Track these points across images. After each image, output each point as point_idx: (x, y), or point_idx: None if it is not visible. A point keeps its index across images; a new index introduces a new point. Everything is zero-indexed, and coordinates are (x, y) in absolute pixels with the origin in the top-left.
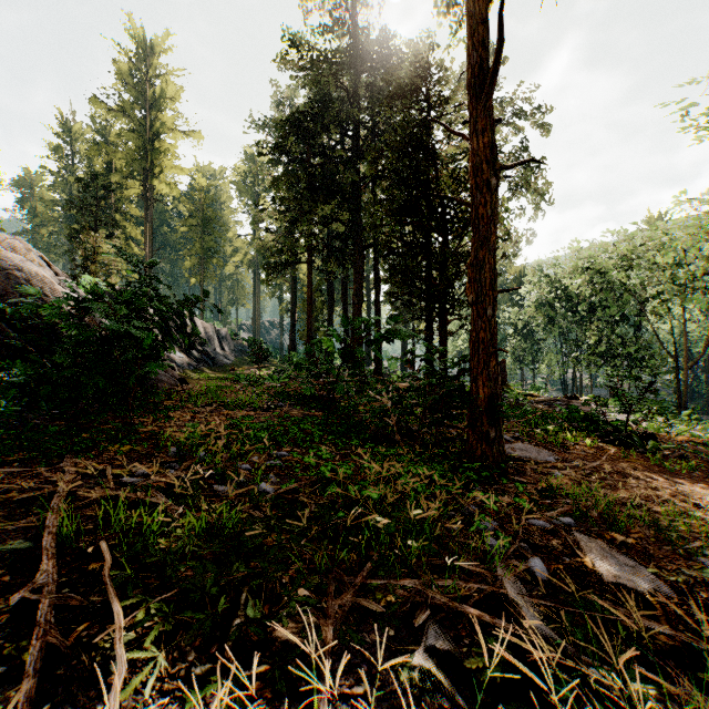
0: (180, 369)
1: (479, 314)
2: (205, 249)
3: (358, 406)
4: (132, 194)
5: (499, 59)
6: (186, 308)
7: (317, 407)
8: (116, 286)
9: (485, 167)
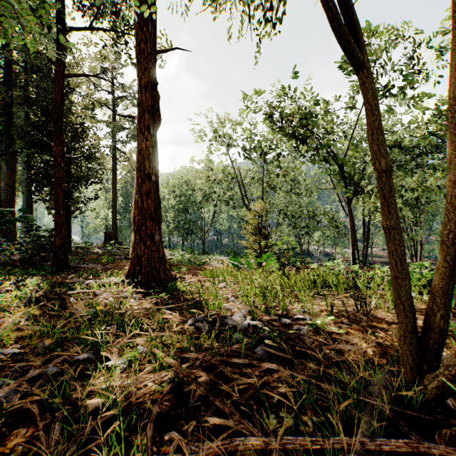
0: None
1: (57, 213)
2: None
3: (2, 257)
4: None
5: (62, 125)
6: None
7: None
8: None
9: (59, 159)
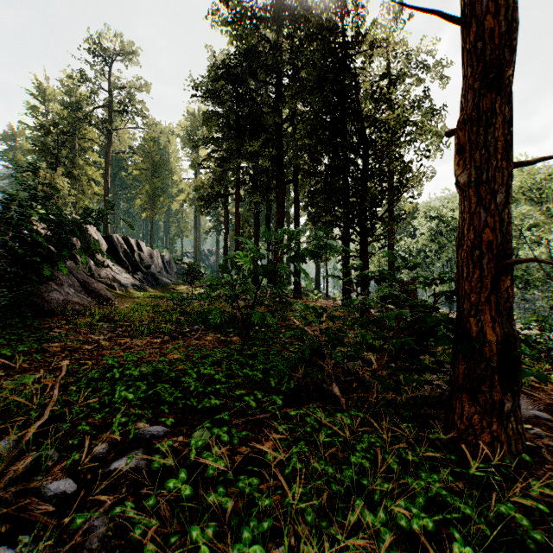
0: (122, 288)
1: (481, 201)
2: (153, 189)
3: (279, 328)
4: (93, 143)
5: None
6: (87, 222)
7: (235, 331)
8: (69, 216)
9: None
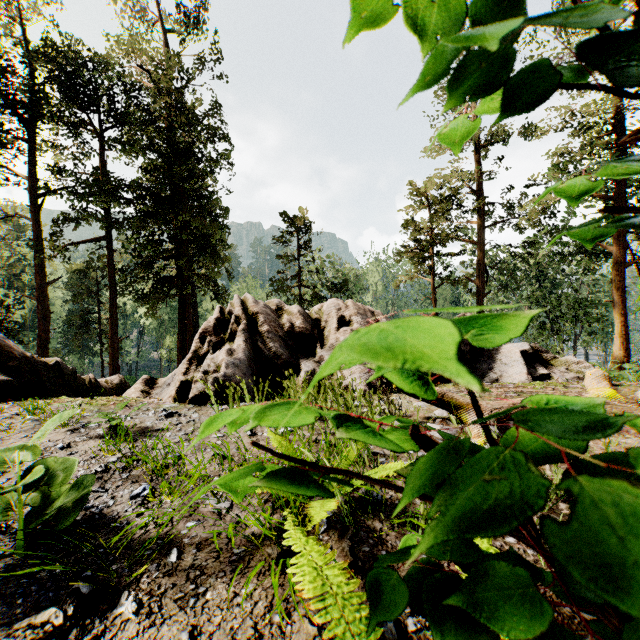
0: None
1: None
2: None
3: None
4: None
5: None
6: None
7: None
8: None
9: None
